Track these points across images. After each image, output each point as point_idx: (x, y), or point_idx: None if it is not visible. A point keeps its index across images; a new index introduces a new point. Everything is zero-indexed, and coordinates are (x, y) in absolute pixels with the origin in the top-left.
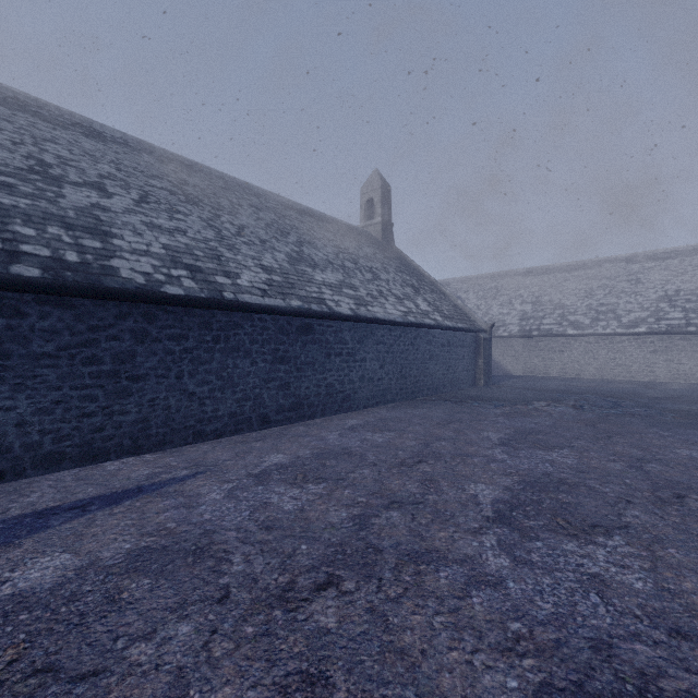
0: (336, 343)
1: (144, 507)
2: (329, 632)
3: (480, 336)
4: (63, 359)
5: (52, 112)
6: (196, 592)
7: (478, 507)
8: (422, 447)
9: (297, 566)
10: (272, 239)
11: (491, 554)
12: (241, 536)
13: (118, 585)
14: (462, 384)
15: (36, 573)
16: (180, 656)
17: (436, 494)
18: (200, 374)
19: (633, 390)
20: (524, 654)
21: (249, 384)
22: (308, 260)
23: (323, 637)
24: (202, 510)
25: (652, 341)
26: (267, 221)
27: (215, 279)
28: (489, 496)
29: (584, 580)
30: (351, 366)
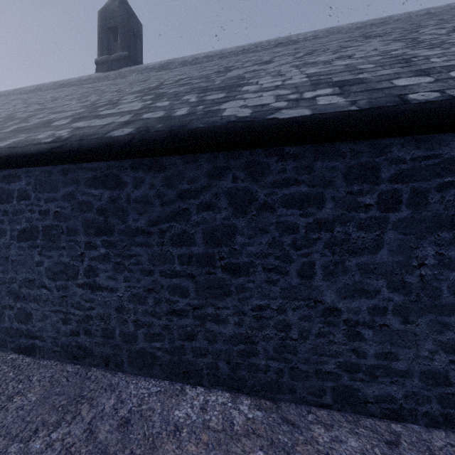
0: None
1: None
2: None
3: None
4: (154, 236)
5: (263, 46)
6: None
7: None
8: None
9: None
10: None
11: None
12: None
13: None
14: None
15: None
16: None
17: None
18: (348, 273)
19: None
20: None
21: None
22: None
23: None
24: None
25: None
26: None
27: (390, 84)
28: None
29: None
30: None
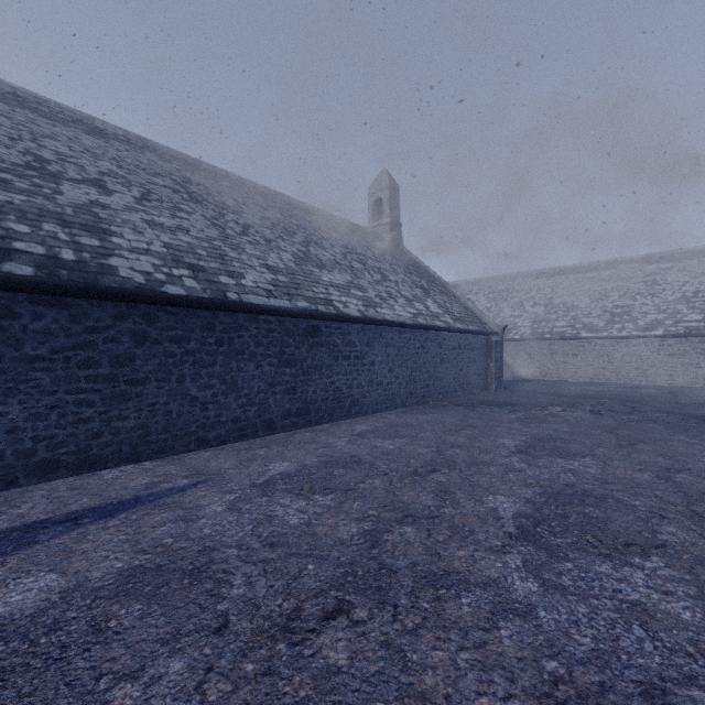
0: (344, 345)
1: (140, 520)
2: (340, 670)
3: (492, 339)
4: (58, 362)
5: (53, 109)
6: (192, 620)
7: (498, 522)
8: (435, 455)
9: (303, 590)
10: (277, 238)
11: (517, 577)
12: (243, 553)
13: (106, 611)
14: (474, 388)
15: (18, 596)
16: (170, 699)
17: (453, 507)
18: (202, 378)
19: (651, 395)
20: (564, 702)
21: (253, 388)
22: (314, 260)
23: (333, 677)
24: (201, 524)
25: (670, 344)
26: (273, 221)
27: (218, 279)
28: (509, 510)
29: (623, 609)
30: (360, 370)
